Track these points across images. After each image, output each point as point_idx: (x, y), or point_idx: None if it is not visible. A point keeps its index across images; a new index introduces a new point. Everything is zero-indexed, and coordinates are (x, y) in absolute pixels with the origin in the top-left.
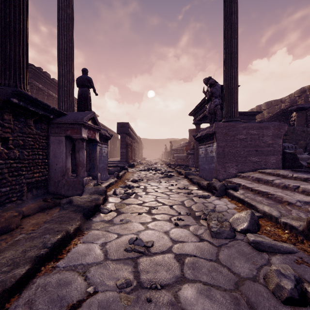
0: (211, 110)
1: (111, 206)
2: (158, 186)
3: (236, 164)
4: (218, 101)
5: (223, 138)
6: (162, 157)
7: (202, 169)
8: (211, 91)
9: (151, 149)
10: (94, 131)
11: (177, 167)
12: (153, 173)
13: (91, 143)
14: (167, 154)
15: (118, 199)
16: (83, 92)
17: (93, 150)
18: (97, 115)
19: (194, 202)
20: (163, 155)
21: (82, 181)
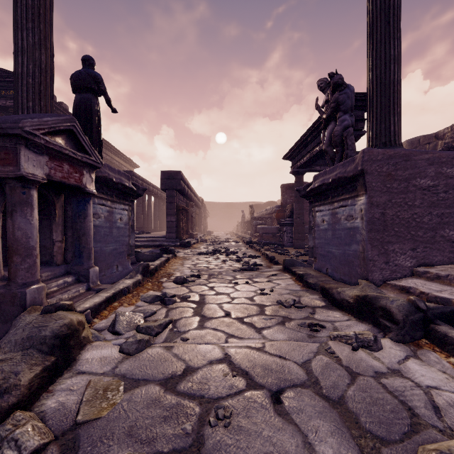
0: (336, 137)
1: (71, 396)
2: (232, 294)
3: (413, 247)
4: (349, 119)
5: (383, 186)
6: (238, 230)
7: (322, 254)
8: (336, 99)
9: (221, 218)
10: (76, 166)
11: (264, 247)
12: (222, 259)
13: (74, 196)
14: (246, 225)
15: (114, 355)
16: (83, 102)
17: (78, 213)
18: (137, 165)
19: (346, 371)
20: (239, 227)
21: (21, 297)
